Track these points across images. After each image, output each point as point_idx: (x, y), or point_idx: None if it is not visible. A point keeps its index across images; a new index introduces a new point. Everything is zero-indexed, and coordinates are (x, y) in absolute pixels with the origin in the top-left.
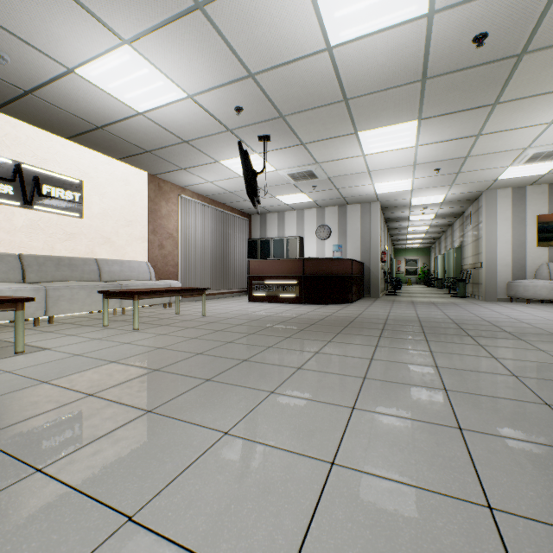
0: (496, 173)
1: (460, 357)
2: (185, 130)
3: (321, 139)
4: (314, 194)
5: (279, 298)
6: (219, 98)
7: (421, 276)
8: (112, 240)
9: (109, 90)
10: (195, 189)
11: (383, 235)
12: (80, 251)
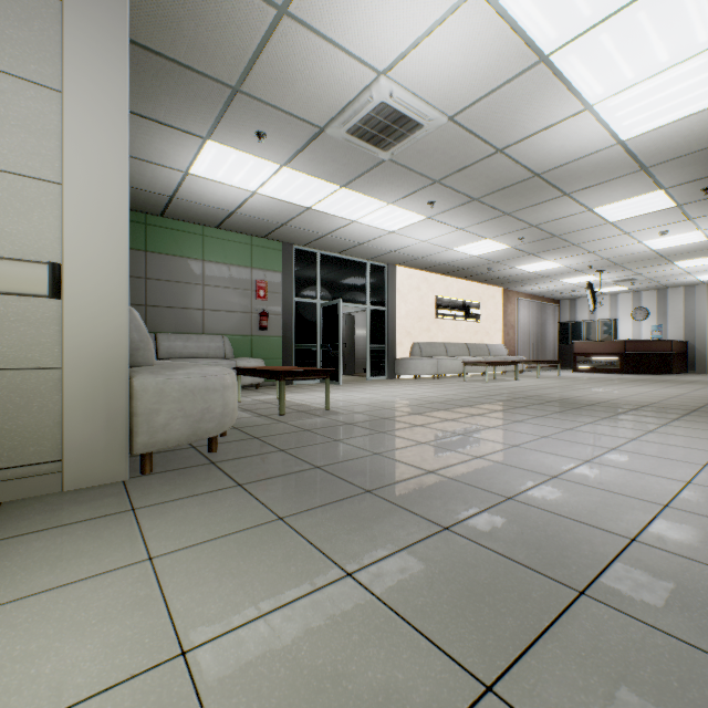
0: None
1: None
2: (549, 273)
3: (643, 267)
4: (631, 286)
5: (601, 370)
6: (580, 265)
7: None
8: (488, 333)
9: (523, 269)
10: (526, 292)
11: None
12: (478, 340)
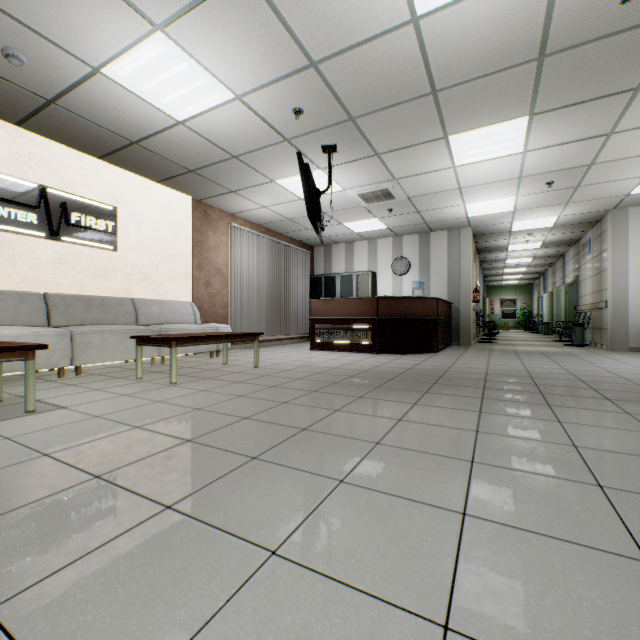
0: (629, 185)
1: (605, 431)
2: (233, 141)
3: (401, 147)
4: (389, 220)
5: (347, 346)
6: (273, 98)
7: (520, 320)
8: (151, 277)
9: (142, 94)
10: (248, 216)
11: (474, 269)
12: (114, 289)
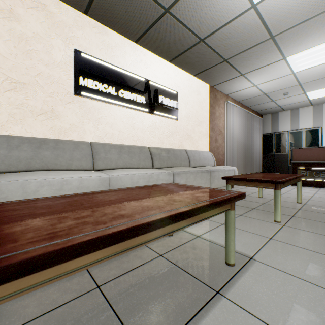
0: None
1: None
2: (285, 18)
3: None
4: None
5: None
6: None
7: None
8: (191, 136)
9: None
10: (235, 96)
11: None
12: (175, 144)
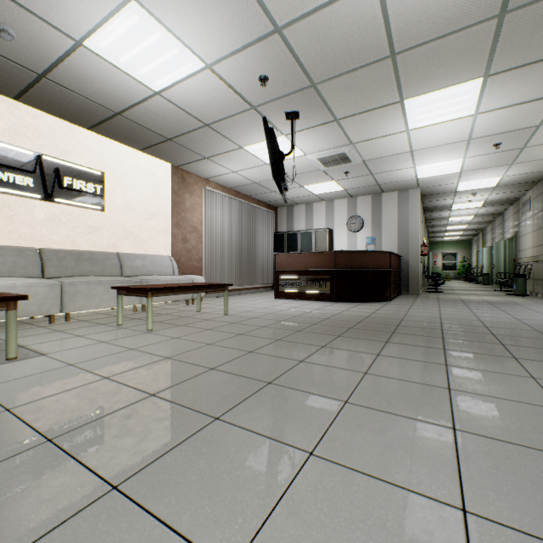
0: None
1: None
2: (205, 110)
3: (358, 112)
4: (345, 182)
5: (308, 295)
6: (240, 66)
7: (460, 271)
8: (135, 234)
9: (121, 65)
10: (220, 181)
11: (421, 226)
12: (102, 245)
